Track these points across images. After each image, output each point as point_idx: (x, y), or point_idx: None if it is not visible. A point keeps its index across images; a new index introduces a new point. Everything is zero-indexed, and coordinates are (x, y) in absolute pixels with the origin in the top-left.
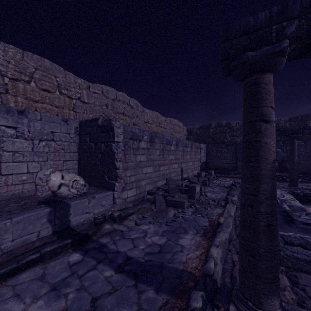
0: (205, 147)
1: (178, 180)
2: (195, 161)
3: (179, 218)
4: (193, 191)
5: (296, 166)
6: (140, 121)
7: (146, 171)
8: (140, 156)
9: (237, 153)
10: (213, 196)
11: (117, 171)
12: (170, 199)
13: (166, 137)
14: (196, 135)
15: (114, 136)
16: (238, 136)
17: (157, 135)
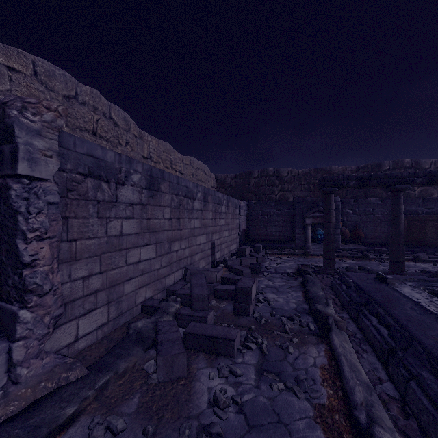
0: (246, 206)
1: (210, 270)
2: (232, 229)
3: (229, 412)
4: (245, 299)
5: (402, 237)
6: (134, 153)
7: (139, 258)
8: (121, 222)
9: (295, 215)
10: (281, 301)
11: (25, 272)
12: (197, 334)
13: (185, 182)
14: (230, 188)
15: (15, 158)
16: (291, 190)
17: (166, 175)
